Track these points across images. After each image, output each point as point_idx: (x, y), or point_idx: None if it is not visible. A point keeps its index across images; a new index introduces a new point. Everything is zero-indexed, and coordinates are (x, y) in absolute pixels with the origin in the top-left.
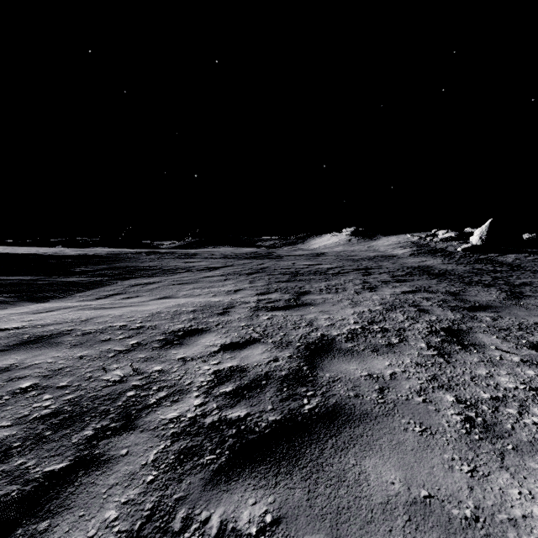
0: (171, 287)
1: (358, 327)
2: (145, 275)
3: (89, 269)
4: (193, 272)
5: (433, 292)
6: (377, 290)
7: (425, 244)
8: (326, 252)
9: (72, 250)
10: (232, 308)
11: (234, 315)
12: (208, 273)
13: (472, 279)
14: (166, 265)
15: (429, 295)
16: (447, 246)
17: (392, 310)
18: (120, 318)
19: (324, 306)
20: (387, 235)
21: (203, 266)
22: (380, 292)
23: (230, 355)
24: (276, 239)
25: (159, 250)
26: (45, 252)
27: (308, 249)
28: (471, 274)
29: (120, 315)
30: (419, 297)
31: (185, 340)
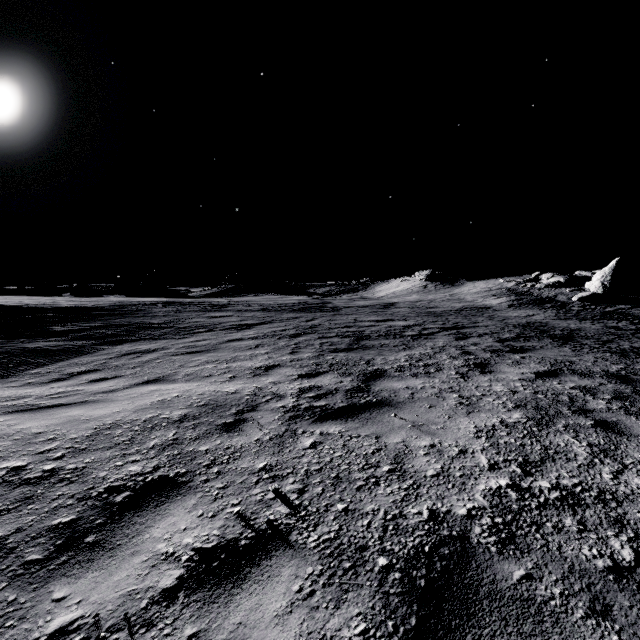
0: (175, 360)
1: (505, 483)
2: (148, 336)
3: (74, 328)
4: (217, 332)
5: (587, 375)
6: (492, 370)
7: (526, 291)
8: (397, 302)
9: (69, 301)
10: (252, 410)
11: (250, 432)
12: (236, 334)
13: (620, 346)
14: (183, 321)
15: (586, 382)
16: (556, 295)
17: (547, 424)
18: (30, 442)
19: (414, 409)
20: (473, 280)
21: (232, 322)
22: (500, 374)
23: (198, 619)
24: (332, 284)
25: (182, 300)
26: (29, 303)
27: (372, 297)
28: (611, 336)
29: (36, 434)
30: (572, 386)
31: (117, 526)
